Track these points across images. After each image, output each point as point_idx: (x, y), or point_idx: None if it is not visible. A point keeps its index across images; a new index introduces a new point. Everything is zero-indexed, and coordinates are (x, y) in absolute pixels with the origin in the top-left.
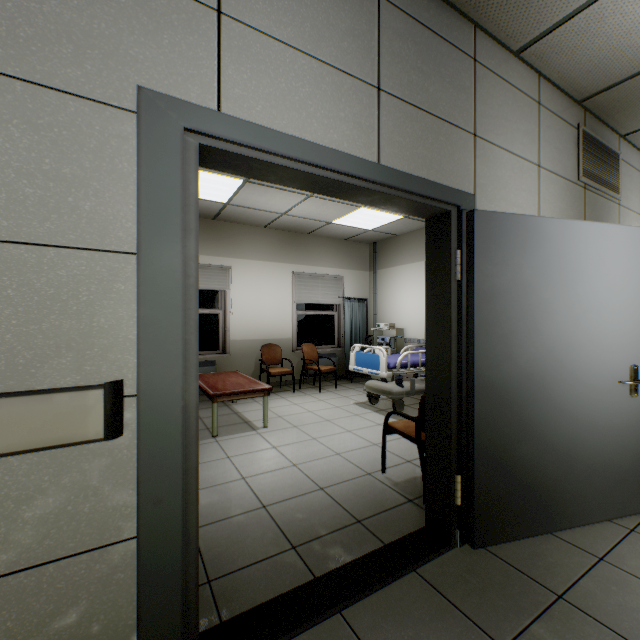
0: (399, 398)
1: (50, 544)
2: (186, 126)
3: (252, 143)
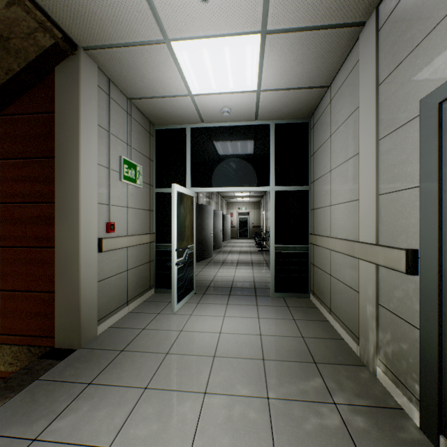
0: None
1: (399, 310)
2: (438, 102)
3: None
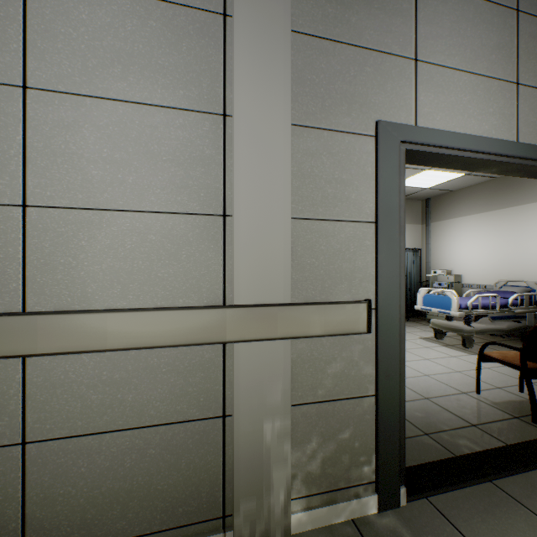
0: (469, 335)
1: (337, 390)
2: (401, 140)
3: (436, 143)
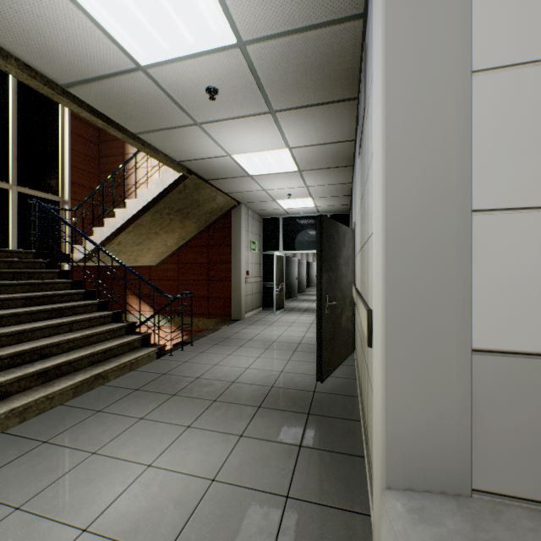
0: None
1: None
2: None
3: None
